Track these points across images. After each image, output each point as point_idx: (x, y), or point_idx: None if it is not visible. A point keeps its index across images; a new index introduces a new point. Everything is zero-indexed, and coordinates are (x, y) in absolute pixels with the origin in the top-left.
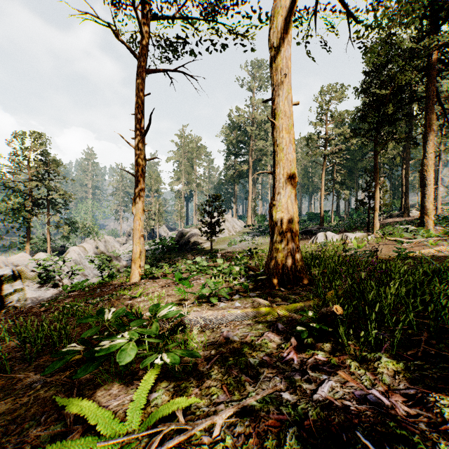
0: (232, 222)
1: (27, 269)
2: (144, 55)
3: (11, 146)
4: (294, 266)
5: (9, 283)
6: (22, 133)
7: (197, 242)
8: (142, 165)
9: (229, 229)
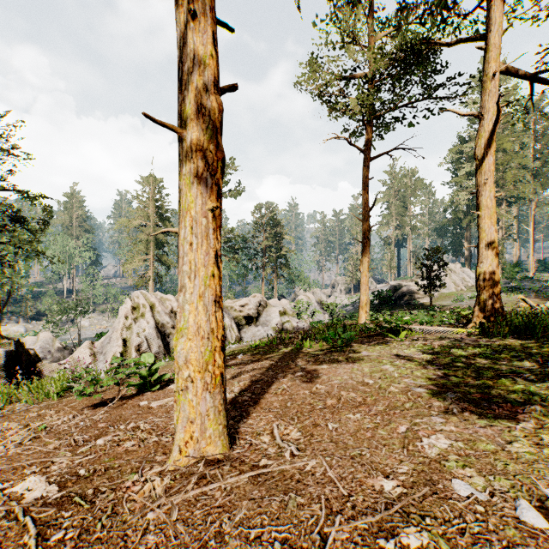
0: (461, 274)
1: (288, 309)
2: (369, 148)
3: (254, 216)
4: (494, 313)
5: (281, 316)
6: (260, 205)
7: (413, 296)
8: (367, 234)
9: (455, 283)
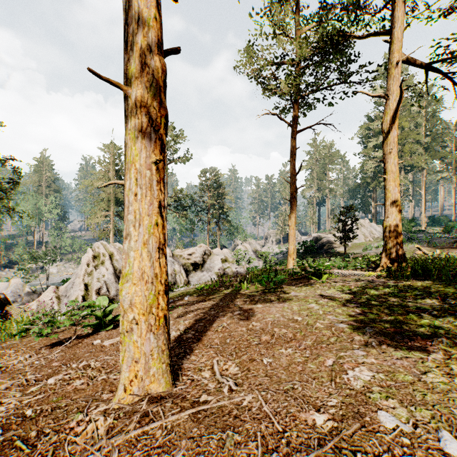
0: (369, 228)
1: (229, 257)
2: (296, 123)
3: (200, 179)
4: (397, 259)
5: (223, 263)
6: (205, 170)
7: (331, 246)
8: (294, 194)
9: (365, 235)
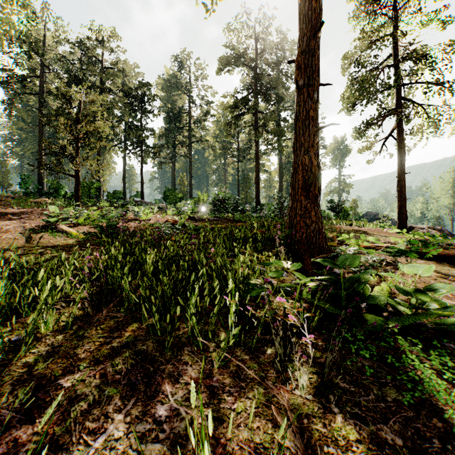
0: None
1: None
2: None
3: None
4: None
5: None
6: None
7: None
8: None
9: None
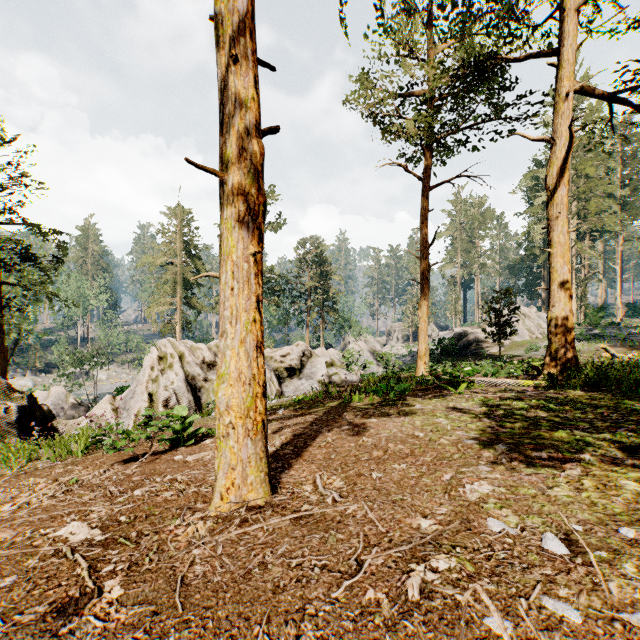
0: (537, 320)
1: (336, 359)
2: (429, 176)
3: (297, 253)
4: (567, 363)
5: (328, 368)
6: (304, 240)
7: (480, 345)
8: (426, 273)
9: (530, 330)
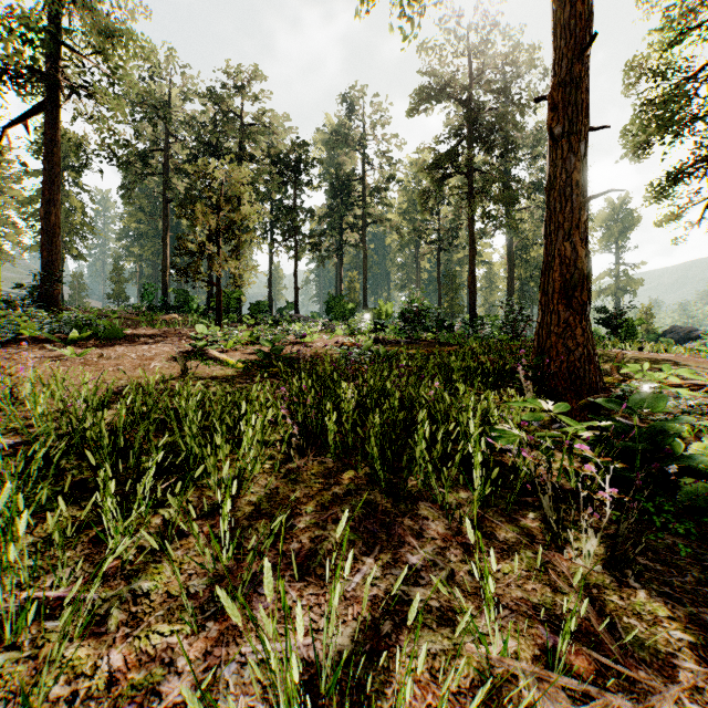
0: None
1: None
2: None
3: None
4: None
5: None
6: None
7: None
8: None
9: None
